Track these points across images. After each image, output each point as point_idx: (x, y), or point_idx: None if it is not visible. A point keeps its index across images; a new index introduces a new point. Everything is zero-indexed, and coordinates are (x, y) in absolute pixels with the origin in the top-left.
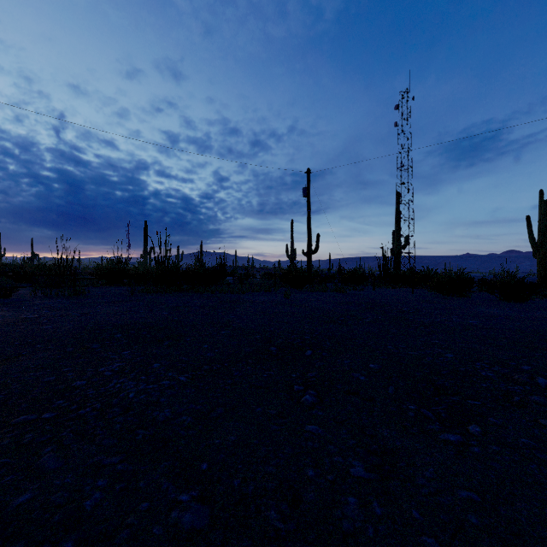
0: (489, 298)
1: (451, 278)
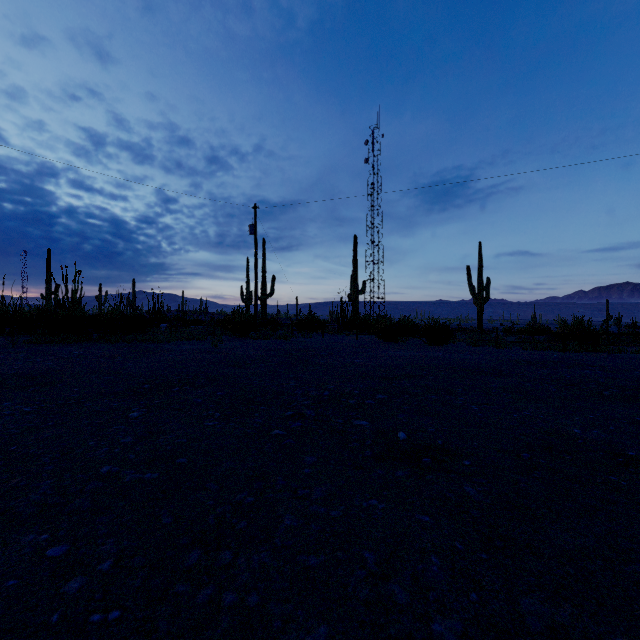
0: (421, 343)
1: (391, 324)
